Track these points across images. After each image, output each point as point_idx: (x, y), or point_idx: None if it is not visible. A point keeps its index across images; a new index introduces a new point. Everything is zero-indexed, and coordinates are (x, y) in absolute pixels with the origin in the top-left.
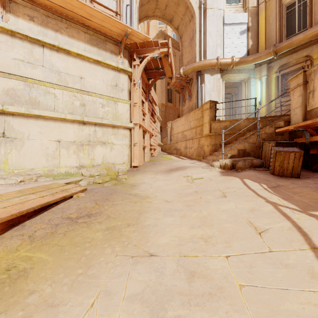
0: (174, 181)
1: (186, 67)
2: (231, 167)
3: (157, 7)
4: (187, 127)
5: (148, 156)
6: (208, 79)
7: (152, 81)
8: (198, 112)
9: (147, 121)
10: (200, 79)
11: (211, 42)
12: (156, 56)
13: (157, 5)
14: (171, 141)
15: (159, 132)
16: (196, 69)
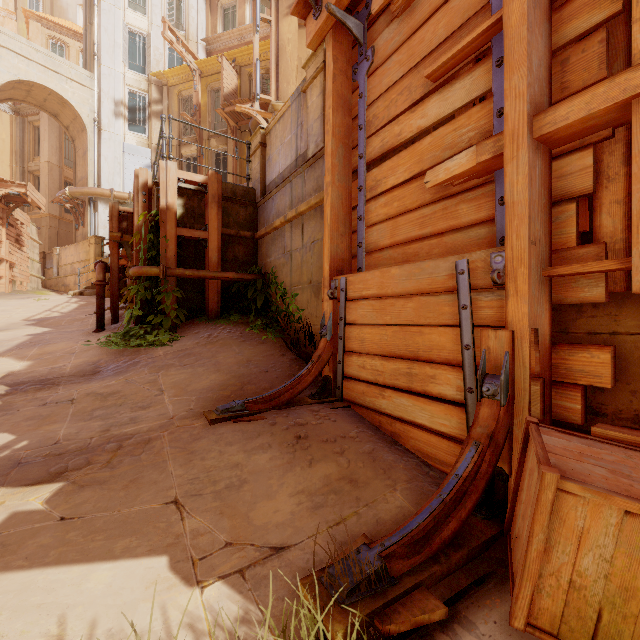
0: (24, 301)
1: (73, 188)
2: (80, 294)
3: (30, 95)
4: (77, 259)
5: (8, 288)
6: (103, 209)
7: (13, 206)
8: (87, 244)
9: (5, 249)
10: (95, 206)
11: (107, 168)
12: (13, 193)
13: (29, 94)
14: (59, 275)
15: (37, 261)
16: (86, 195)
